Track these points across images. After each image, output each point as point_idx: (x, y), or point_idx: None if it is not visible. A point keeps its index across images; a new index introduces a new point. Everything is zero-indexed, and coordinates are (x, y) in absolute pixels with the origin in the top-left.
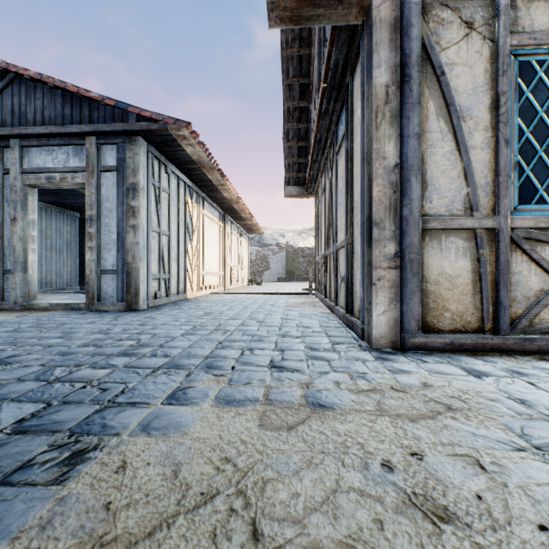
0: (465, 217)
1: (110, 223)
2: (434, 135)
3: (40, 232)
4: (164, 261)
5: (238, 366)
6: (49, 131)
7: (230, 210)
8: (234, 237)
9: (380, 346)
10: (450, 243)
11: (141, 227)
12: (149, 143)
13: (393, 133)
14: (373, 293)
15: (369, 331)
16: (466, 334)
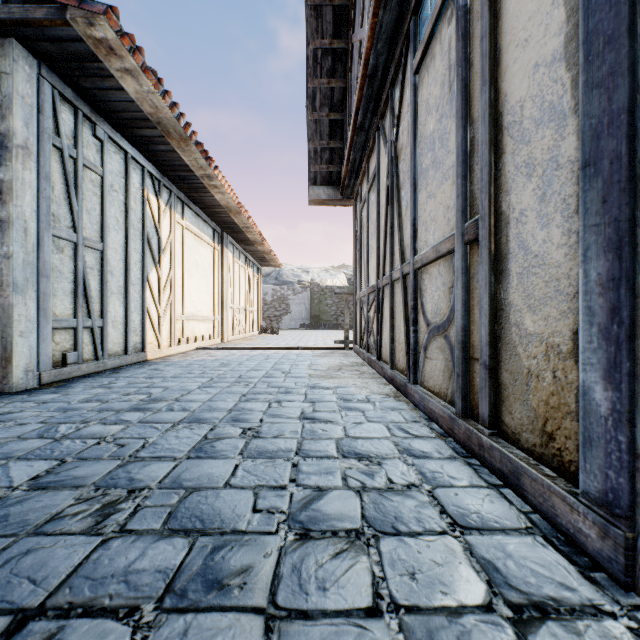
0: None
1: None
2: None
3: None
4: (88, 295)
5: None
6: None
7: (230, 227)
8: (239, 267)
9: None
10: None
11: (17, 224)
12: (45, 64)
13: None
14: None
15: None
16: None
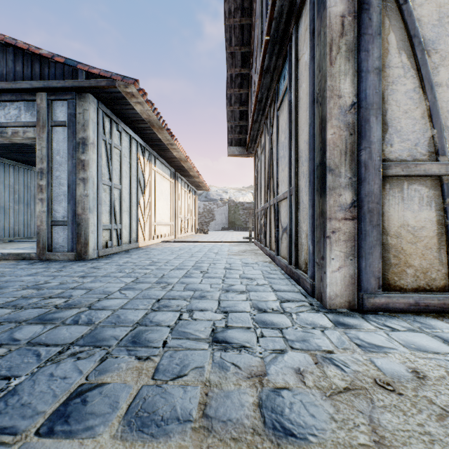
0: (430, 162)
1: (60, 176)
2: (395, 70)
3: (8, 187)
4: (115, 212)
5: (172, 340)
6: (0, 87)
7: (180, 168)
8: (184, 192)
9: (335, 307)
10: (413, 191)
11: (90, 180)
12: (100, 101)
13: (349, 69)
14: (327, 247)
15: (321, 288)
16: (432, 294)
